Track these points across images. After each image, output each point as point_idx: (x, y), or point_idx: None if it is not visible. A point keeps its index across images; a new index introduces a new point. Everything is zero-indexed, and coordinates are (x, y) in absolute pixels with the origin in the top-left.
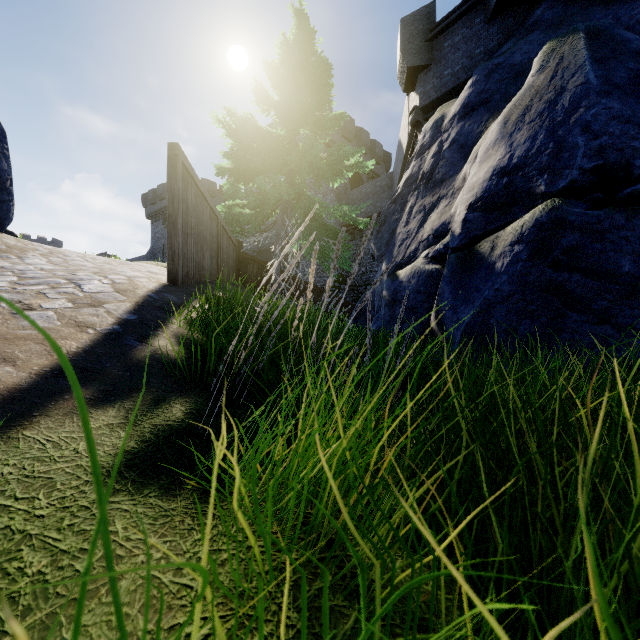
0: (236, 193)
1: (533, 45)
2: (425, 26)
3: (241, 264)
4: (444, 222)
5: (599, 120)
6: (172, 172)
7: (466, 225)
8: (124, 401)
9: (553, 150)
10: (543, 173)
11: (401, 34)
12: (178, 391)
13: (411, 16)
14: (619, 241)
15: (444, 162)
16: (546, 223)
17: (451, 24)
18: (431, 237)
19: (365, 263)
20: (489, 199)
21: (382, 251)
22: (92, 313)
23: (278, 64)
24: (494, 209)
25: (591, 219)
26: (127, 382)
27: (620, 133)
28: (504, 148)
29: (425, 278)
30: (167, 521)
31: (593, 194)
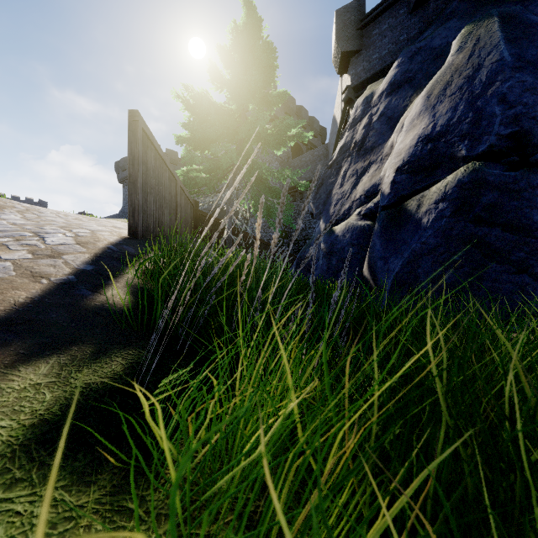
0: (193, 159)
1: (451, 31)
2: (356, 17)
3: (198, 221)
4: (374, 184)
5: (514, 92)
6: (132, 136)
7: (394, 186)
8: (61, 355)
9: (472, 119)
10: (464, 139)
11: (336, 23)
12: (122, 342)
13: (344, 8)
14: (534, 199)
15: (374, 132)
16: (467, 183)
17: (379, 15)
18: (363, 197)
19: (304, 221)
20: (415, 163)
21: (320, 209)
22: (50, 264)
23: (230, 48)
24: (419, 172)
25: (508, 179)
26: (69, 334)
27: (533, 103)
28: (428, 118)
29: (358, 233)
30: (69, 528)
31: (509, 157)
